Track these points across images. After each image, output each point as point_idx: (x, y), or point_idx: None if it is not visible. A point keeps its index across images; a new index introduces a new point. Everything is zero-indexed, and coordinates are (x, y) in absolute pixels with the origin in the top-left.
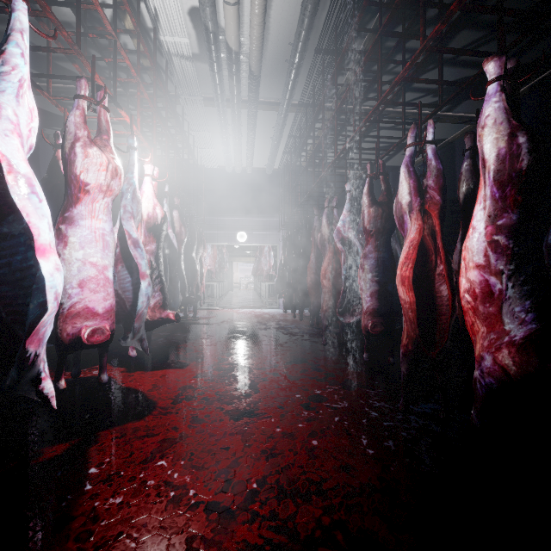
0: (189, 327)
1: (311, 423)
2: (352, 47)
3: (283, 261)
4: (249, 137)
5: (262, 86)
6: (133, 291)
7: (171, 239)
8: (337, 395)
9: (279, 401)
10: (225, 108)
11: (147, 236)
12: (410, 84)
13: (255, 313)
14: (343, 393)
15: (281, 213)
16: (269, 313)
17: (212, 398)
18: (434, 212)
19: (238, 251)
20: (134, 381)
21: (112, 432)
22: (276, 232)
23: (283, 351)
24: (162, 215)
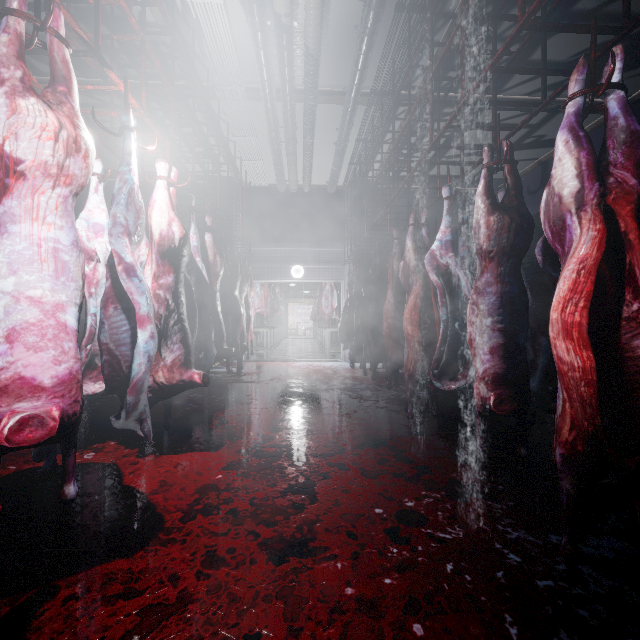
0: (229, 386)
1: (405, 575)
2: (448, 0)
3: (350, 301)
4: (306, 142)
5: (322, 68)
6: (128, 343)
7: (199, 271)
8: (442, 512)
9: (348, 522)
10: (275, 101)
11: (158, 263)
12: (526, 56)
13: (314, 368)
14: (450, 507)
15: (347, 240)
16: (332, 368)
17: (243, 510)
18: (627, 206)
19: (295, 291)
20: (136, 474)
21: (69, 583)
22: (341, 266)
23: (352, 426)
24: (179, 234)
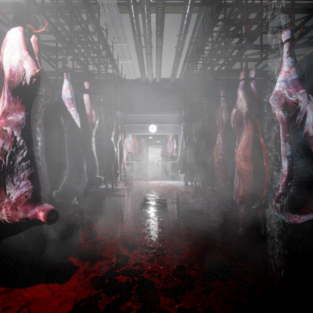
0: (108, 199)
1: None
2: None
3: (184, 145)
4: (157, 45)
5: None
6: None
7: (73, 118)
8: None
9: None
10: (137, 12)
11: (12, 101)
12: None
13: (162, 185)
14: None
15: (182, 109)
16: (173, 185)
17: None
18: None
19: (152, 141)
20: None
21: None
22: (178, 125)
23: (195, 244)
24: (33, 72)
